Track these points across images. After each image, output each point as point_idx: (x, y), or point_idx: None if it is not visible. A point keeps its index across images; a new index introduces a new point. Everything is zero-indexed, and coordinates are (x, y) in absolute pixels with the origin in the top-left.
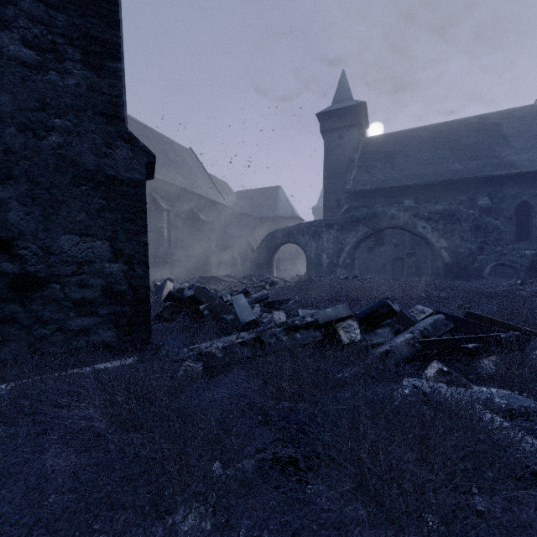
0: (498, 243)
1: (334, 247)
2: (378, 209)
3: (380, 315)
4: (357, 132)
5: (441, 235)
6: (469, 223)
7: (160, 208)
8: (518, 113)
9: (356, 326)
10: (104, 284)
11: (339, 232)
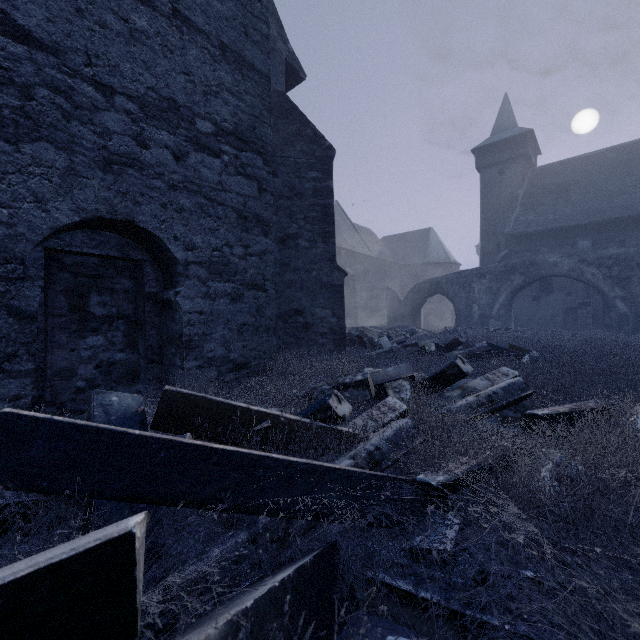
0: None
1: (486, 297)
2: (538, 256)
3: (454, 344)
4: (522, 165)
5: (615, 282)
6: None
7: None
8: None
9: (433, 345)
10: (330, 326)
11: (492, 281)
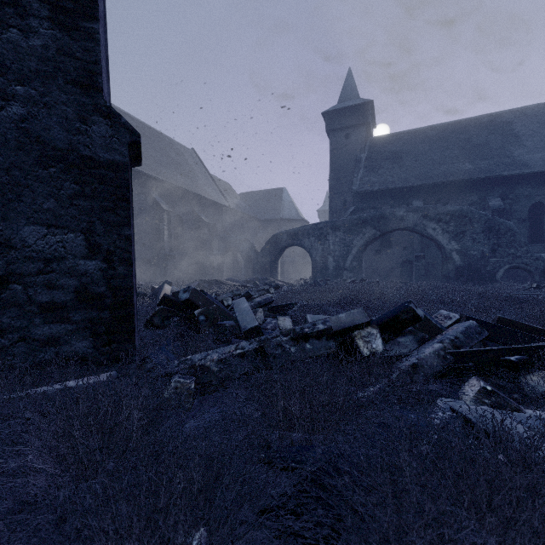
0: (512, 245)
1: (340, 249)
2: (387, 210)
3: (402, 322)
4: (364, 132)
5: (452, 237)
6: (481, 224)
7: (160, 209)
8: (531, 111)
9: (377, 335)
10: (77, 284)
11: (346, 233)
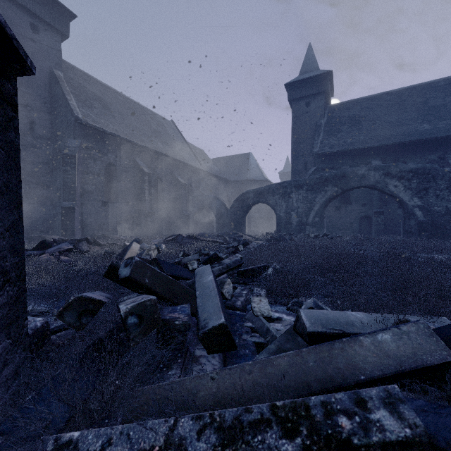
0: None
1: (303, 206)
2: (348, 169)
3: None
4: (324, 100)
5: (415, 193)
6: (445, 181)
7: (142, 172)
8: None
9: None
10: None
11: (308, 191)
